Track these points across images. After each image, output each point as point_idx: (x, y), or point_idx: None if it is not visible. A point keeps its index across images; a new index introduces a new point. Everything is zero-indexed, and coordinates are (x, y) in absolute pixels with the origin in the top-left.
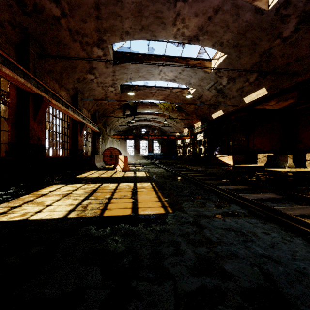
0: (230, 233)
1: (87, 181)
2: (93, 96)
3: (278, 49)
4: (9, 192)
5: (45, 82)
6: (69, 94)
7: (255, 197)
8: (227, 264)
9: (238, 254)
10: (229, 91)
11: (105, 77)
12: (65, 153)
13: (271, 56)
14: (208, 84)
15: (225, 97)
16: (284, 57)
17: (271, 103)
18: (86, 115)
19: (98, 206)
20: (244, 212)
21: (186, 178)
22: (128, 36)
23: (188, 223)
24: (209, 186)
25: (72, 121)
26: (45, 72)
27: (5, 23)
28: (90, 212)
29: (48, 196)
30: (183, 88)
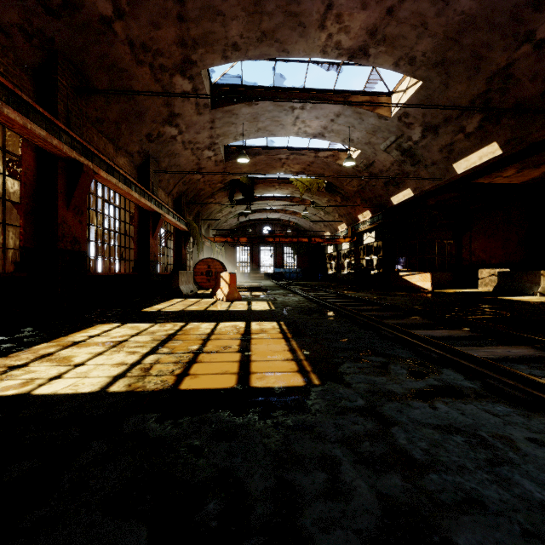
0: (453, 438)
1: (161, 319)
2: (177, 167)
3: (525, 65)
4: (16, 337)
5: (88, 139)
6: (133, 163)
7: (491, 354)
8: (461, 529)
9: (483, 500)
10: (426, 152)
11: (197, 131)
12: (127, 267)
13: (510, 79)
14: (385, 140)
15: (418, 164)
16: (537, 81)
17: (508, 174)
18: (165, 200)
19: (172, 368)
20: (474, 388)
21: (345, 314)
22: (236, 53)
23: (355, 410)
24: (391, 329)
25: (139, 211)
26: (89, 122)
27: (13, 30)
28: (154, 381)
29: (84, 346)
30: (338, 150)
